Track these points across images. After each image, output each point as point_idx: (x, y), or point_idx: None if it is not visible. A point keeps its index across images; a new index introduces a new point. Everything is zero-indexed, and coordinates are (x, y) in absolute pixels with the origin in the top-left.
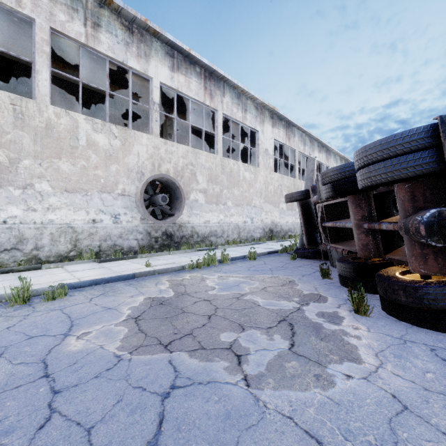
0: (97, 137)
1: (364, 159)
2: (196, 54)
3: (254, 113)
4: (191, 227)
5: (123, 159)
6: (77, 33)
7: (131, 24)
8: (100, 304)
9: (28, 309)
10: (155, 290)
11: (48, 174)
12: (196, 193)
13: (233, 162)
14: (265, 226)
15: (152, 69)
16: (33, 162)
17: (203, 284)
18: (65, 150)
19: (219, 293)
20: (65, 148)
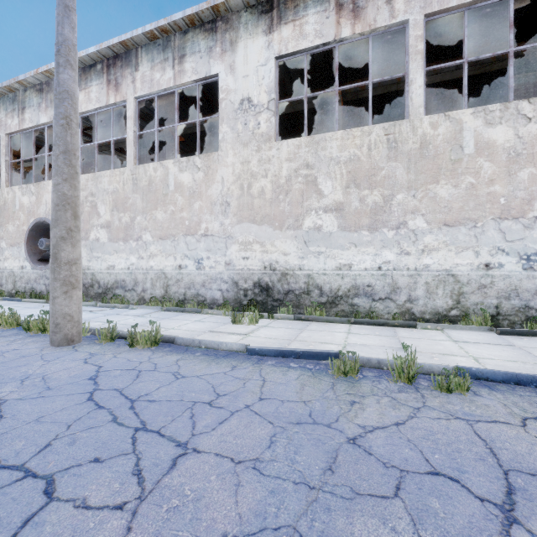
0: (492, 134)
1: None
2: None
3: None
4: None
5: None
6: None
7: None
8: None
9: (415, 395)
10: None
11: (422, 206)
12: None
13: None
14: None
15: None
16: (405, 195)
17: None
18: (444, 169)
19: None
20: (443, 166)
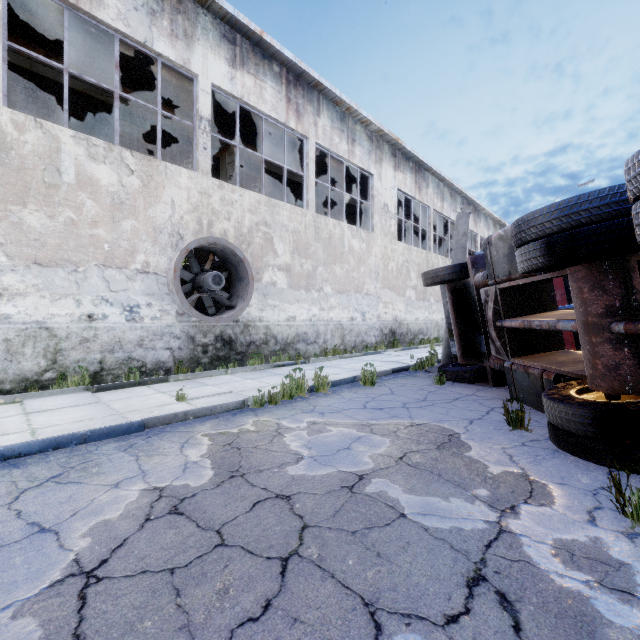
0: (96, 170)
1: None
2: (272, 41)
3: (367, 146)
4: (265, 327)
5: (145, 210)
6: None
7: None
8: (28, 515)
9: None
10: (175, 463)
11: None
12: (274, 271)
13: (334, 223)
14: (384, 326)
15: (198, 60)
16: None
17: (278, 446)
18: (35, 191)
19: (311, 471)
20: (34, 186)
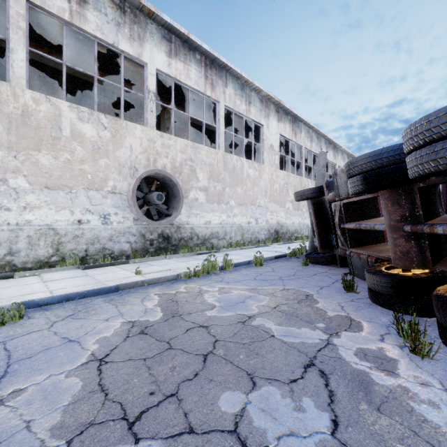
0: (83, 127)
1: (426, 134)
2: (195, 39)
3: (259, 106)
4: (191, 228)
5: (114, 152)
6: (59, 8)
7: (123, 2)
8: (61, 333)
9: None
10: (139, 309)
11: (25, 168)
12: (196, 191)
13: (236, 158)
14: (271, 227)
15: (147, 53)
16: (6, 153)
17: (200, 300)
18: (46, 141)
19: (220, 314)
20: (45, 138)
